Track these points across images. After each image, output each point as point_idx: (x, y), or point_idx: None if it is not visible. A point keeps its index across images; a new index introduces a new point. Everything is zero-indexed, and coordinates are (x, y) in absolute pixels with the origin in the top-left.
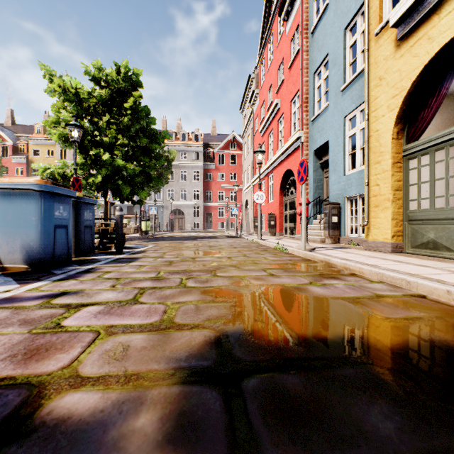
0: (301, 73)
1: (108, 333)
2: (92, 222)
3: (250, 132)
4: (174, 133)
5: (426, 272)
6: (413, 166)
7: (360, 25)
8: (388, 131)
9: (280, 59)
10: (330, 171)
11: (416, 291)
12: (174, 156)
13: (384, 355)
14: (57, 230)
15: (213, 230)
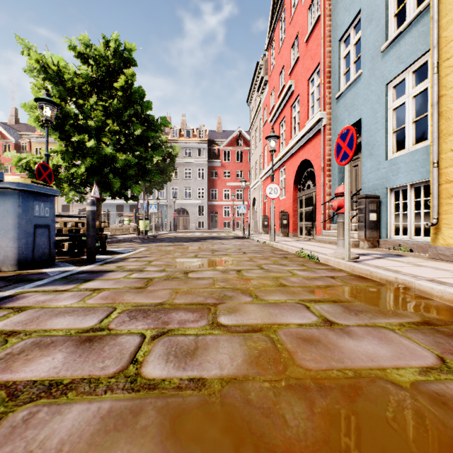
0: (322, 42)
1: None
2: (50, 220)
3: (257, 124)
4: (178, 130)
5: None
6: None
7: None
8: None
9: (294, 35)
10: (364, 156)
11: None
12: (178, 152)
13: None
14: None
15: (218, 229)
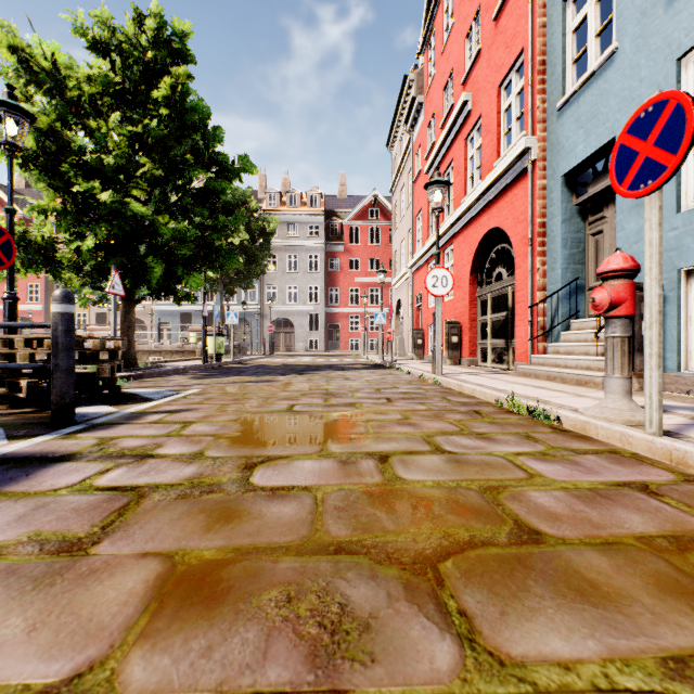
0: (529, 8)
1: None
2: None
3: (405, 180)
4: (277, 194)
5: None
6: None
7: None
8: None
9: (472, 14)
10: (623, 210)
11: None
12: (275, 227)
13: None
14: None
15: (341, 352)
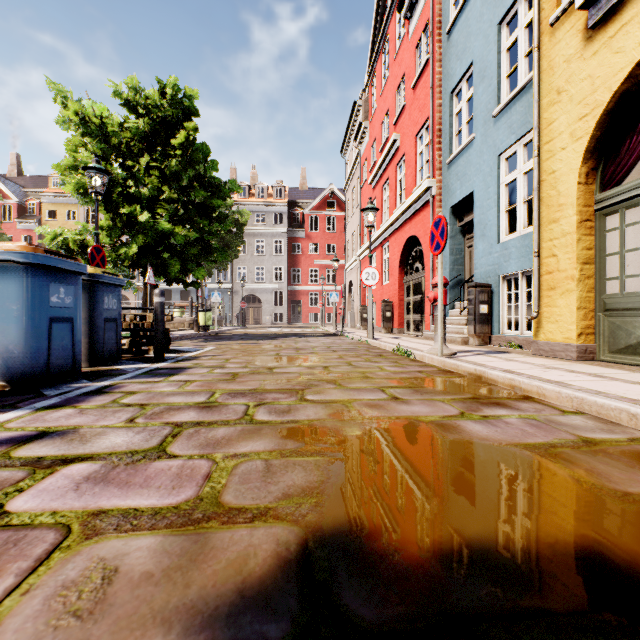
0: (431, 93)
1: (87, 531)
2: (117, 313)
3: (355, 183)
4: (246, 187)
5: None
6: (612, 225)
7: (522, 16)
8: (571, 172)
9: (400, 76)
10: (477, 237)
11: None
12: (247, 219)
13: None
14: (55, 326)
15: (302, 324)
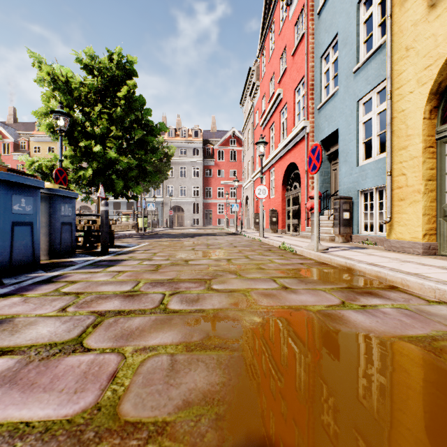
0: (306, 58)
1: None
2: (72, 218)
3: (250, 126)
4: (173, 130)
5: None
6: None
7: None
8: (418, 110)
9: (282, 47)
10: (340, 162)
11: None
12: (173, 152)
13: None
14: (17, 228)
15: (212, 226)
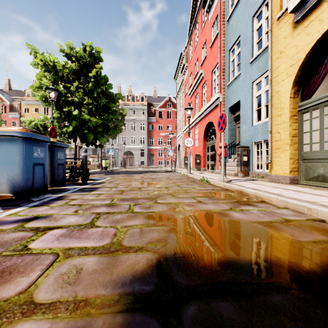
0: (219, 50)
1: (66, 255)
2: (64, 160)
3: (181, 95)
4: (126, 96)
5: (321, 200)
6: (306, 118)
7: (264, 14)
8: (287, 92)
9: (204, 41)
10: (242, 122)
11: (316, 216)
12: (126, 112)
13: (305, 279)
14: (36, 167)
15: (154, 166)
